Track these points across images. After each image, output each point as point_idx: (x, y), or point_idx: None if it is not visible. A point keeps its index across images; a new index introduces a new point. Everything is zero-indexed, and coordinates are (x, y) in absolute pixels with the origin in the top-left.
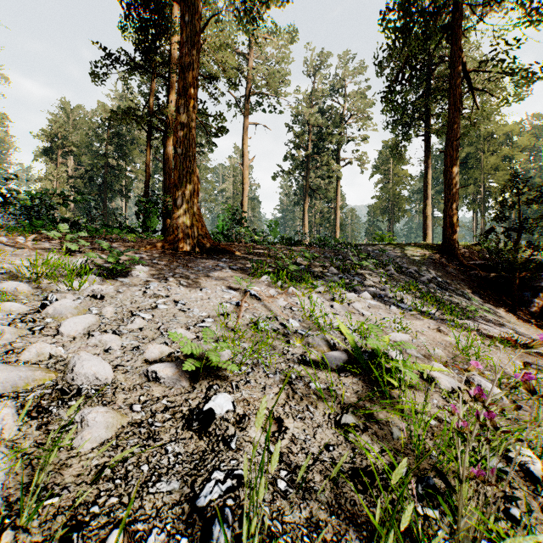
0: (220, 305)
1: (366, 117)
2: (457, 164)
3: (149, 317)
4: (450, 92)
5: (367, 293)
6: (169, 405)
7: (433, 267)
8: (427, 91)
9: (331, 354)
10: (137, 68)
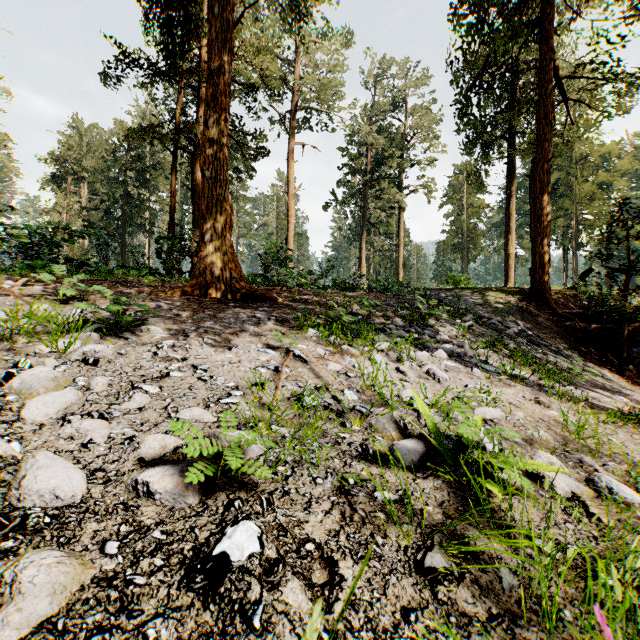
0: (253, 371)
1: (435, 136)
2: (549, 190)
3: (155, 391)
4: (540, 103)
5: (443, 352)
6: (163, 539)
7: (521, 317)
8: (509, 104)
9: (402, 444)
10: (159, 76)
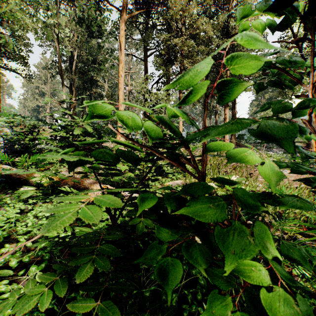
0: None
1: None
2: None
3: None
4: None
5: (271, 152)
6: None
7: None
8: None
9: None
10: None
